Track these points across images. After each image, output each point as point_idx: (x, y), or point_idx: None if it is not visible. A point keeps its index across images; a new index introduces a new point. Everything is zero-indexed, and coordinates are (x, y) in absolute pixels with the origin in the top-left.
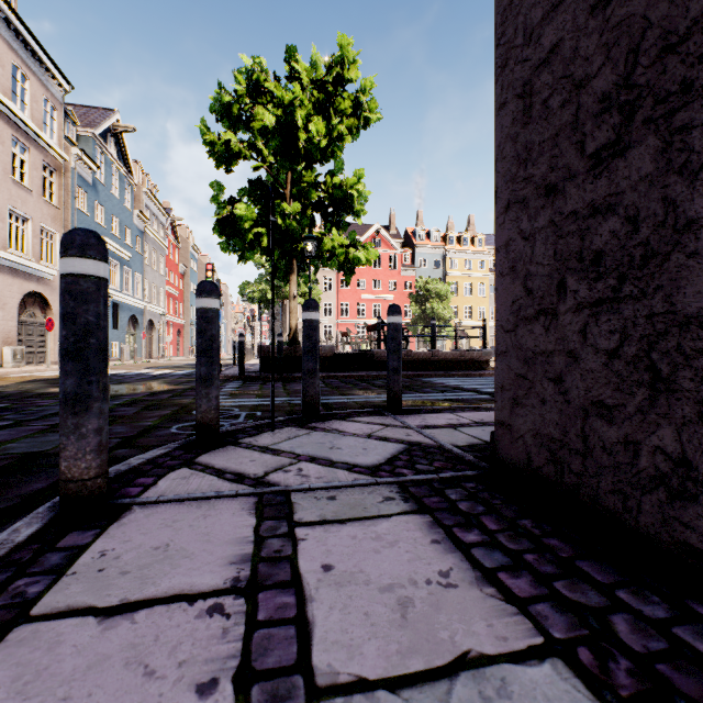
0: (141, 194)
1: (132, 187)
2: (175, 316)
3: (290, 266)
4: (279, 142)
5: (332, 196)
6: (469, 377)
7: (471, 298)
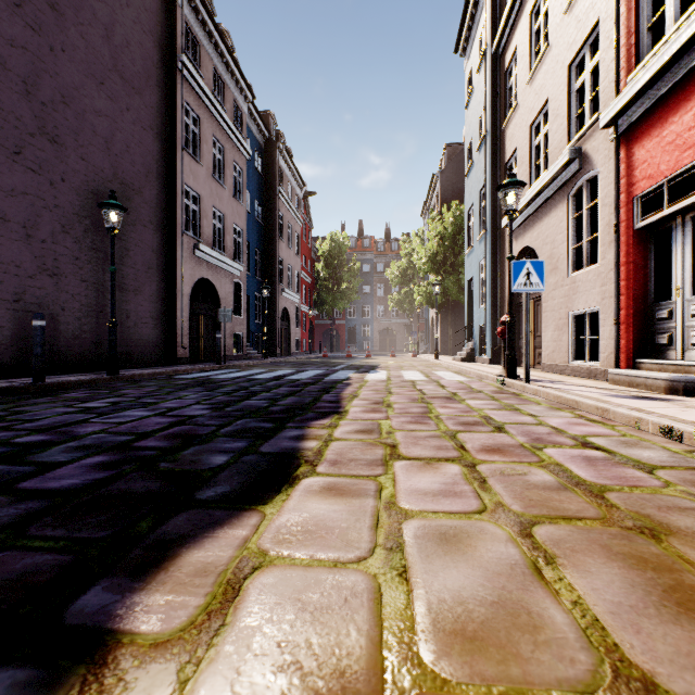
0: None
1: None
2: None
3: None
4: None
5: None
6: None
7: None
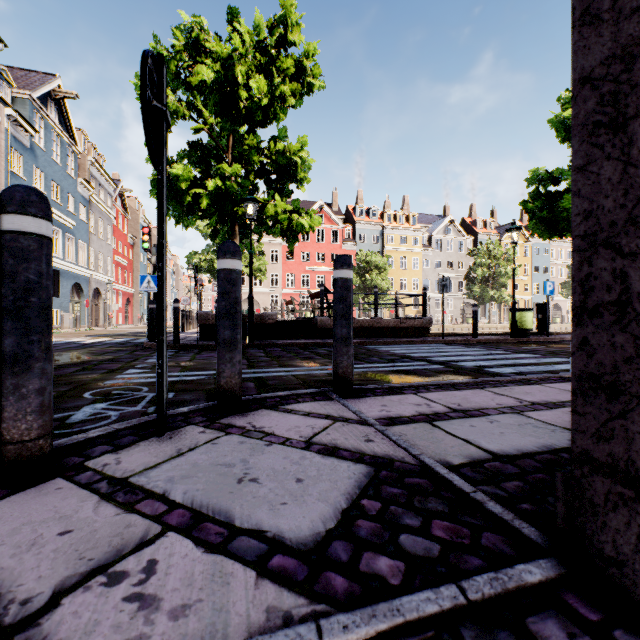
0: (86, 163)
1: (76, 154)
2: (124, 285)
3: (232, 232)
4: (218, 99)
5: (275, 162)
6: (412, 344)
7: (406, 271)
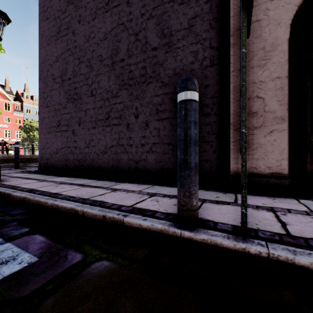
0: None
1: None
2: None
3: None
4: None
5: None
6: None
7: None
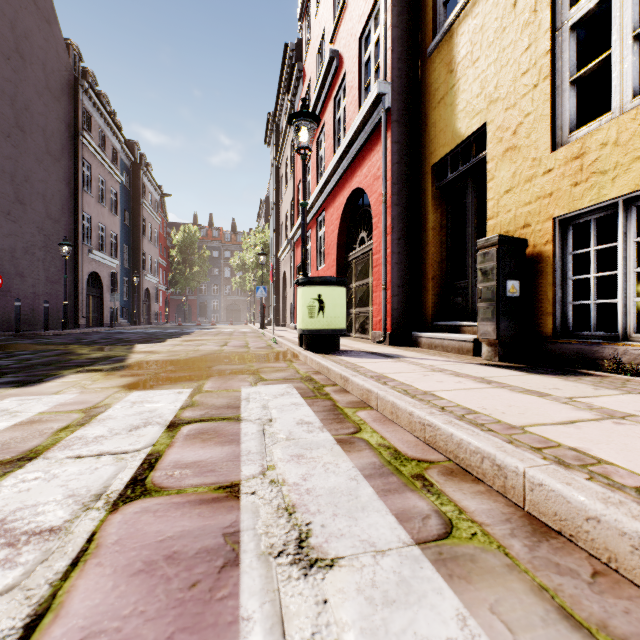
0: None
1: None
2: None
3: None
4: None
5: None
6: None
7: None
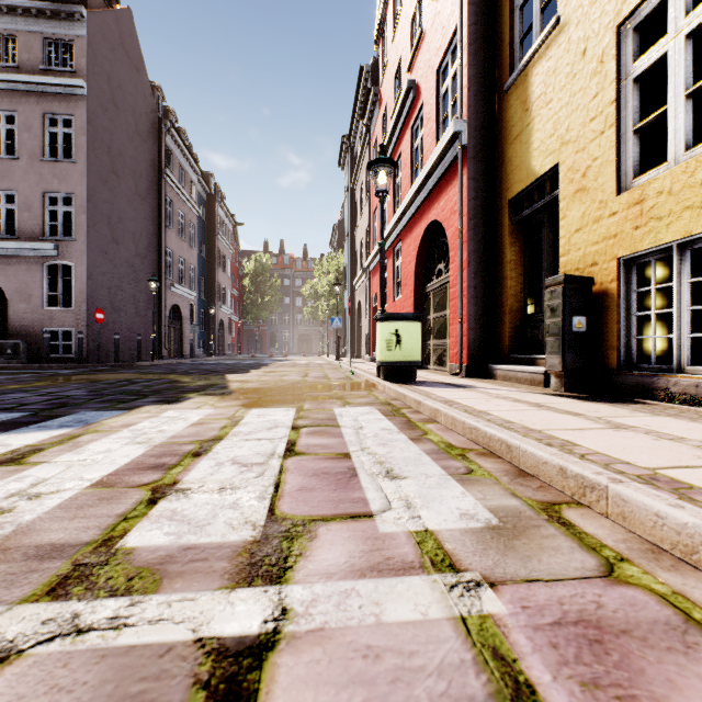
0: None
1: None
2: None
3: None
4: None
5: None
6: None
7: None
